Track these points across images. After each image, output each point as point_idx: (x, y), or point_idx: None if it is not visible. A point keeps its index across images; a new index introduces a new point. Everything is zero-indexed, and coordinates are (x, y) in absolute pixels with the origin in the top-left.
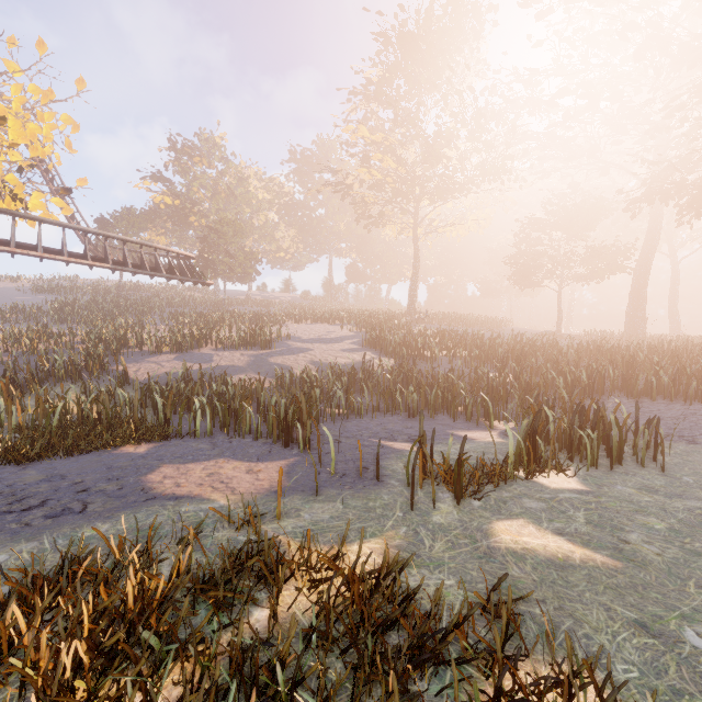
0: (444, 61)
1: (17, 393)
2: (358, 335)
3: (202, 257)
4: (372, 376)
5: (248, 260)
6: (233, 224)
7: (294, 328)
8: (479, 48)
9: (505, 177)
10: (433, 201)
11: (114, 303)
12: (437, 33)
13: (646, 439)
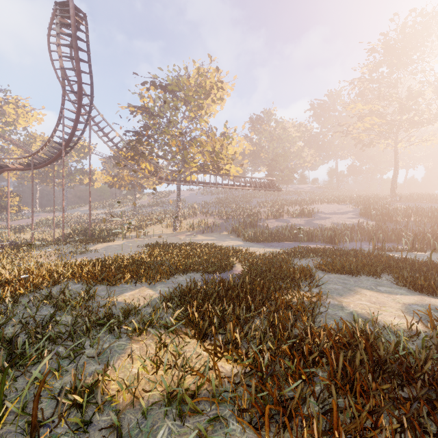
0: (415, 48)
1: (251, 229)
2: (355, 210)
3: (269, 174)
4: (362, 228)
5: (290, 173)
6: (283, 156)
7: (319, 207)
8: None
9: None
10: (407, 131)
11: (234, 198)
12: (408, 37)
13: None
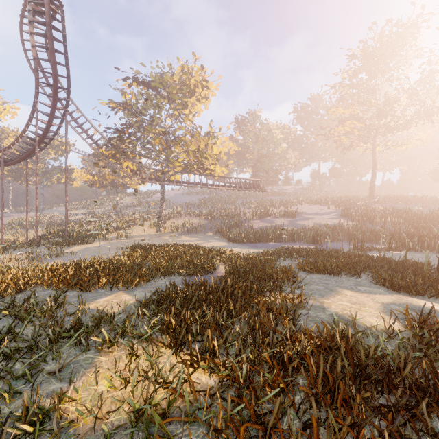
0: (392, 56)
1: (236, 229)
2: (337, 211)
3: (254, 175)
4: (343, 229)
5: (275, 174)
6: (268, 157)
7: (302, 208)
8: (416, 45)
9: (438, 113)
10: (384, 135)
11: (219, 198)
12: (385, 45)
13: (438, 245)
